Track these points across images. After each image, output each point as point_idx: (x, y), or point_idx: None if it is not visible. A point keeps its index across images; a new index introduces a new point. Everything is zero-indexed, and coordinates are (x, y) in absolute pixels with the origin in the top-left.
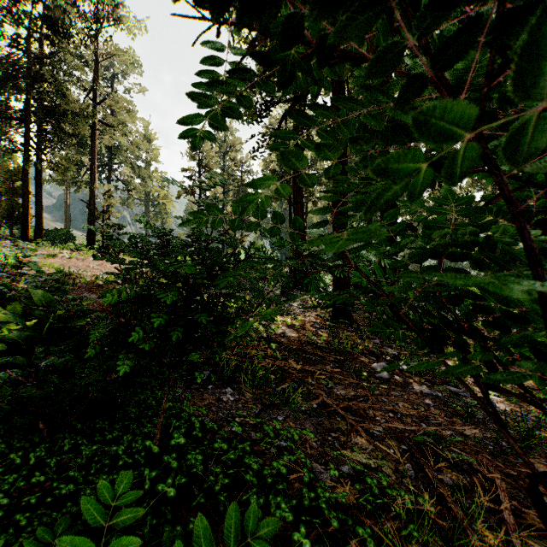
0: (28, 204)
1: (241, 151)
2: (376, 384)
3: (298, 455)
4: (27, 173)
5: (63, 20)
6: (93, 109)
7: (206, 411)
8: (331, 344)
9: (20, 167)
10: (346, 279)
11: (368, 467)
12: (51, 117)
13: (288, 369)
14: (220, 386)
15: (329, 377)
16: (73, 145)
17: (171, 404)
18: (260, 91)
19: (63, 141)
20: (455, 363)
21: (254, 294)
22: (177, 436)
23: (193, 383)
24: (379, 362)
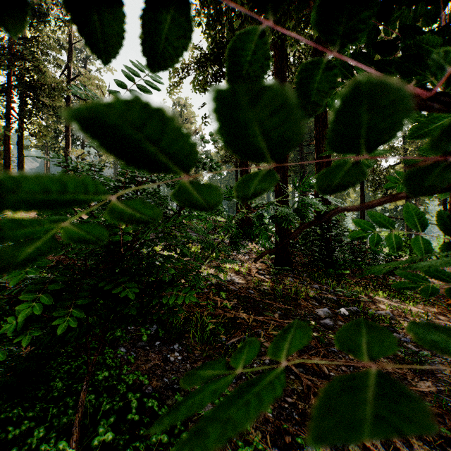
0: (10, 165)
1: (195, 123)
2: (324, 333)
3: (255, 444)
4: (9, 138)
5: (41, 6)
6: (67, 84)
7: (148, 380)
8: (276, 289)
9: (3, 134)
10: (287, 230)
11: (334, 447)
12: (30, 90)
13: (238, 319)
14: (168, 342)
15: (278, 326)
16: (50, 115)
17: (106, 374)
18: (210, 63)
19: (41, 111)
20: (388, 306)
21: (204, 245)
22: (102, 430)
23: (139, 339)
24: (322, 307)
